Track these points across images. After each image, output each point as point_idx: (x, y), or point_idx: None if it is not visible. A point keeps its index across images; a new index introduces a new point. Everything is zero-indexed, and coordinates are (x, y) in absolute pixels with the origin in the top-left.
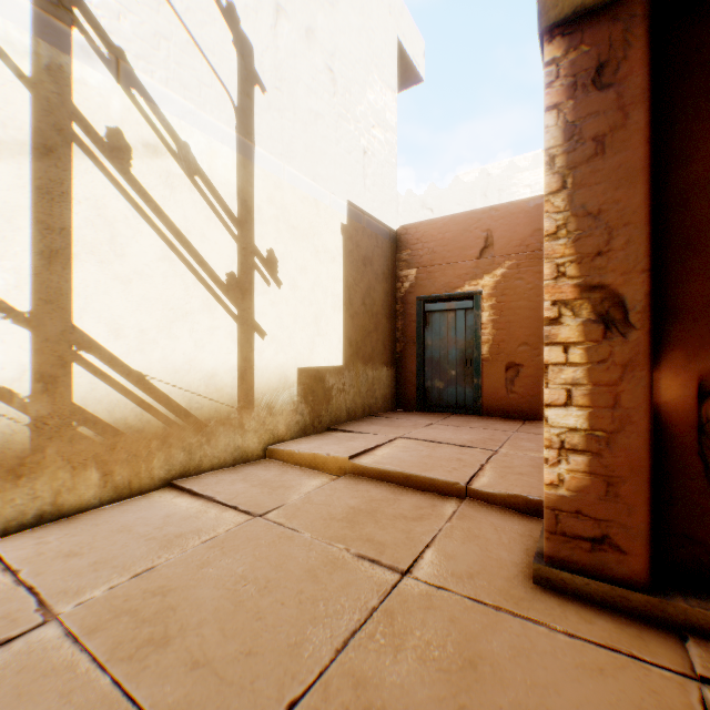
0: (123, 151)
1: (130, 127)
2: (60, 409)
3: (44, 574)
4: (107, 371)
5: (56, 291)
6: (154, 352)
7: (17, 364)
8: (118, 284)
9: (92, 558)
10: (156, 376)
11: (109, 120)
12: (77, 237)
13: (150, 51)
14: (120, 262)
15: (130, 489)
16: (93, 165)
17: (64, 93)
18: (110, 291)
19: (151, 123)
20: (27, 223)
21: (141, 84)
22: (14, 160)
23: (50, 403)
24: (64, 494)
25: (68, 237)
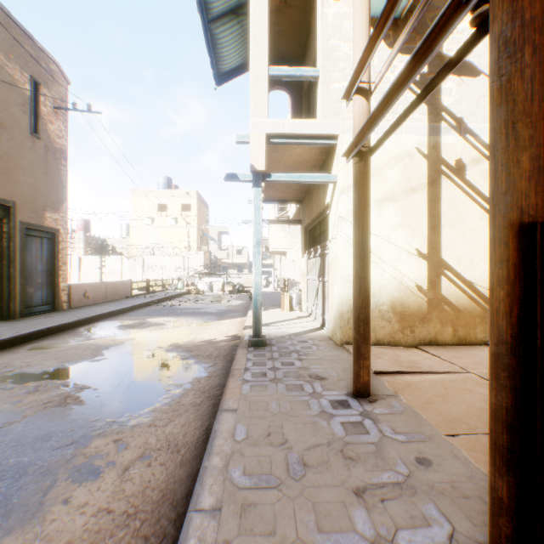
0: (461, 169)
1: (464, 155)
2: (436, 296)
3: (450, 360)
4: (454, 280)
5: (434, 243)
6: (476, 270)
7: (422, 276)
8: (458, 236)
9: (468, 361)
10: (477, 283)
11: (455, 156)
12: (442, 218)
13: (474, 109)
14: (459, 225)
15: (464, 341)
16: (448, 181)
17: (437, 154)
18: (455, 240)
19: (474, 147)
20: (425, 216)
21: (469, 130)
22: (421, 191)
23: (432, 293)
24: (437, 334)
25: (439, 219)
